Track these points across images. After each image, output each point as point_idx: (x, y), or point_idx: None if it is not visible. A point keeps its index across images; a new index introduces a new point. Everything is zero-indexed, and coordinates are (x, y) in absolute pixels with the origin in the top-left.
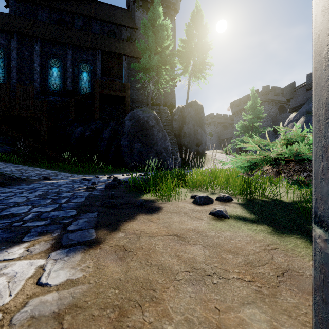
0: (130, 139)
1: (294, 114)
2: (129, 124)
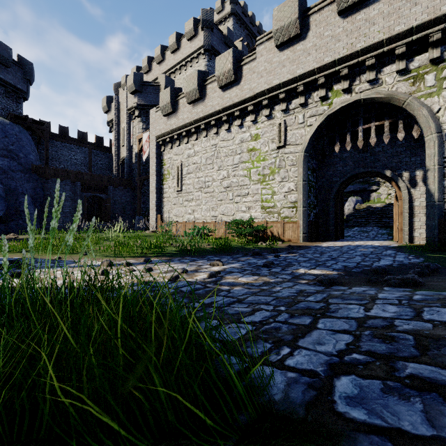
0: None
1: None
2: None
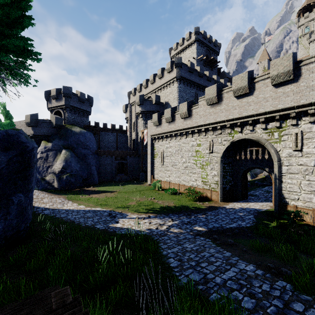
0: (1, 189)
1: (47, 143)
2: (6, 157)
